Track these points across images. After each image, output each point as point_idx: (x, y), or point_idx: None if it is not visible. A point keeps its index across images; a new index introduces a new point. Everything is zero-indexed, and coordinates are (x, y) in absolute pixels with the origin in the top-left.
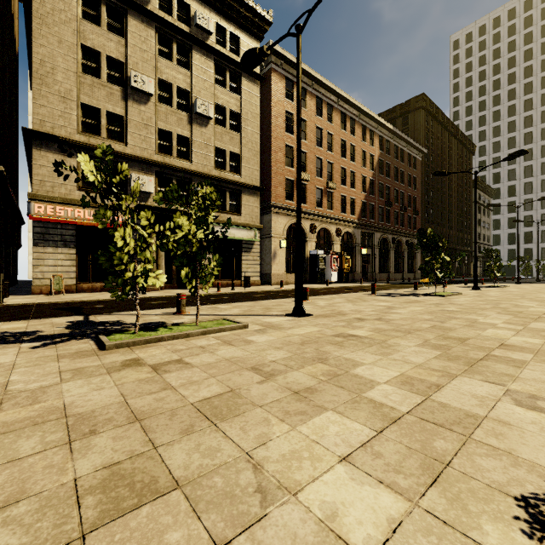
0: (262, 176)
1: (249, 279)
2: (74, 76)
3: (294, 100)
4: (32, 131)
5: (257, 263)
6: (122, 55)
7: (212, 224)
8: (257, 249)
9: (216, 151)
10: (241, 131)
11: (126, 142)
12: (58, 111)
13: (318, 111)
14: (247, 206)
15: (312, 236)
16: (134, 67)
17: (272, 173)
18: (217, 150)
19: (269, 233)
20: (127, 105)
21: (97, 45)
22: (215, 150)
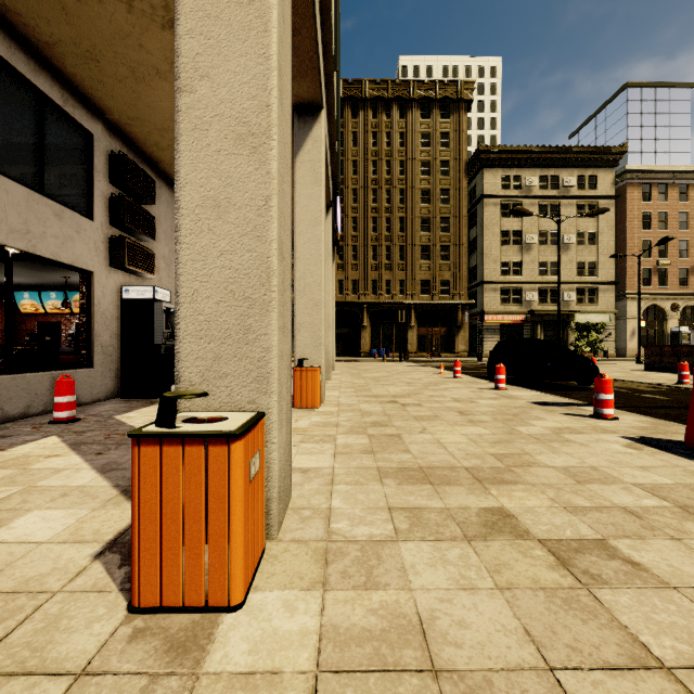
0: (617, 270)
1: (607, 352)
2: (499, 248)
3: (651, 199)
4: (484, 282)
5: (612, 340)
6: (520, 227)
7: (574, 314)
8: (612, 330)
9: (577, 263)
10: (597, 244)
11: (522, 275)
12: (492, 268)
13: (682, 194)
14: (603, 298)
15: (674, 314)
16: (526, 231)
17: (627, 267)
18: (578, 262)
19: (624, 316)
20: (522, 254)
21: (508, 228)
22: (576, 263)
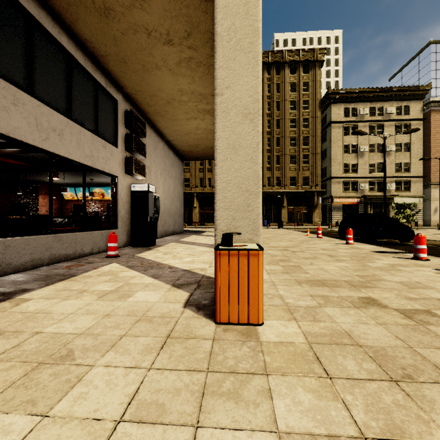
0: (424, 168)
1: (417, 222)
2: (341, 155)
3: None
4: (332, 177)
5: (420, 215)
6: (356, 141)
7: (394, 198)
8: (420, 208)
9: (396, 164)
10: (410, 151)
11: (357, 172)
12: (337, 168)
13: None
14: (414, 187)
15: None
16: (360, 144)
17: (431, 166)
18: (396, 163)
19: (429, 198)
20: (358, 158)
21: (348, 142)
22: (395, 164)
